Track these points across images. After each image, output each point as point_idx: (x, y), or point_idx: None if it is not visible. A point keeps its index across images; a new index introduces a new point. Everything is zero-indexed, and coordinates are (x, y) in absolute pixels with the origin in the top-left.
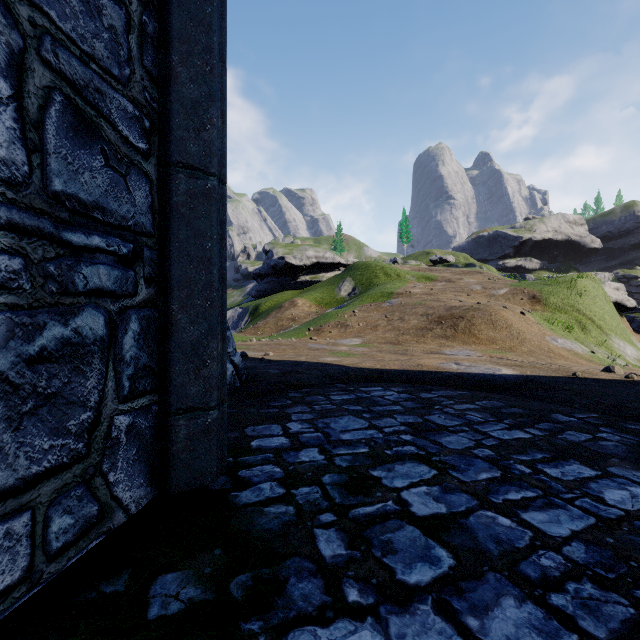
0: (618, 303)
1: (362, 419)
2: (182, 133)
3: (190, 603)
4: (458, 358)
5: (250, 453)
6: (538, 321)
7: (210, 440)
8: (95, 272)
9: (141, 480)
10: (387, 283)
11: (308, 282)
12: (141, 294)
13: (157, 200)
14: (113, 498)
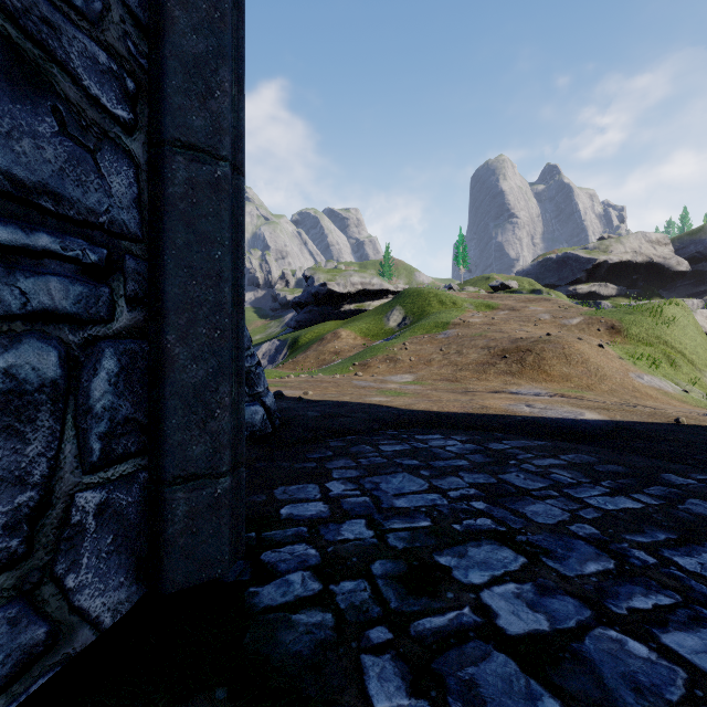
0: None
1: (420, 478)
2: (181, 100)
3: None
4: (529, 399)
5: (278, 525)
6: (619, 355)
7: (220, 518)
8: (42, 286)
9: (121, 578)
10: (442, 312)
11: (353, 311)
12: (121, 319)
13: (147, 192)
14: (73, 611)
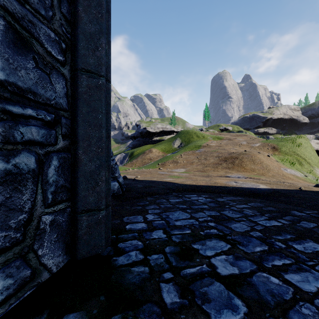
0: (318, 150)
1: (186, 213)
2: (84, 52)
3: None
4: (236, 179)
5: (125, 232)
6: (276, 160)
7: (101, 228)
8: (29, 130)
9: (59, 252)
10: (198, 141)
11: (158, 140)
12: (59, 144)
13: (70, 90)
14: (41, 264)
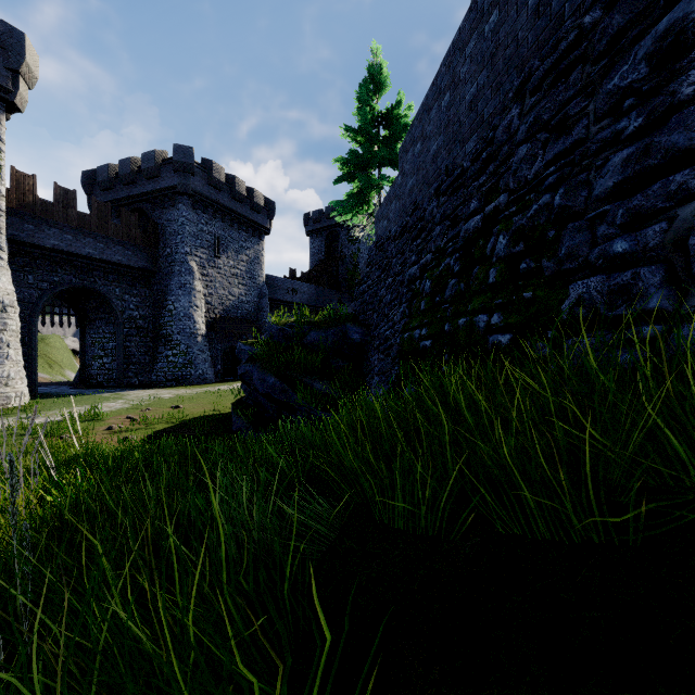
0: (75, 350)
1: None
2: None
3: None
4: None
5: None
6: None
7: None
8: None
9: None
10: None
11: None
12: None
13: None
14: None
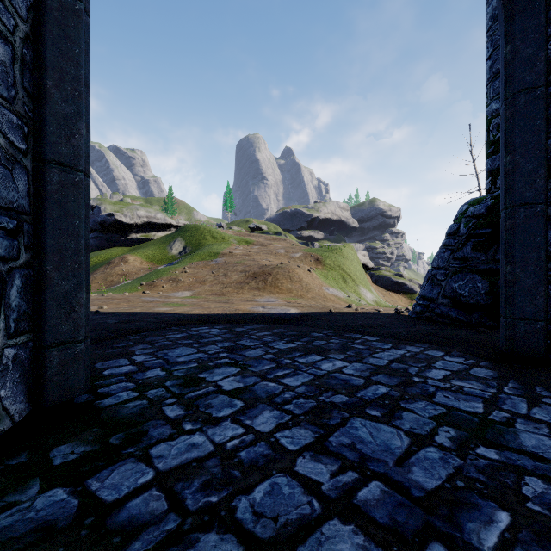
0: (365, 264)
1: (193, 348)
2: (55, 138)
3: (84, 453)
4: (265, 304)
5: (104, 378)
6: (319, 276)
7: (78, 365)
8: None
9: (22, 397)
10: (214, 244)
11: (139, 240)
12: (22, 258)
13: (32, 186)
14: (4, 409)
